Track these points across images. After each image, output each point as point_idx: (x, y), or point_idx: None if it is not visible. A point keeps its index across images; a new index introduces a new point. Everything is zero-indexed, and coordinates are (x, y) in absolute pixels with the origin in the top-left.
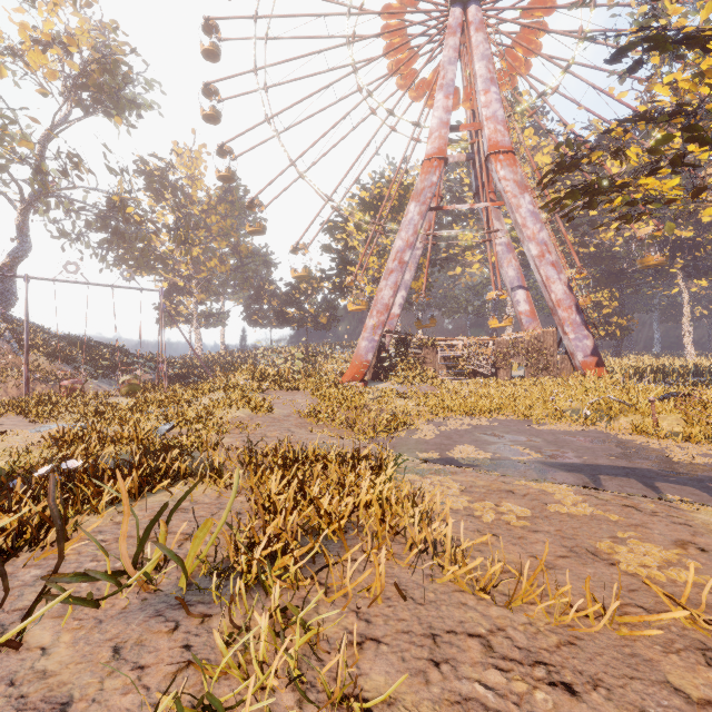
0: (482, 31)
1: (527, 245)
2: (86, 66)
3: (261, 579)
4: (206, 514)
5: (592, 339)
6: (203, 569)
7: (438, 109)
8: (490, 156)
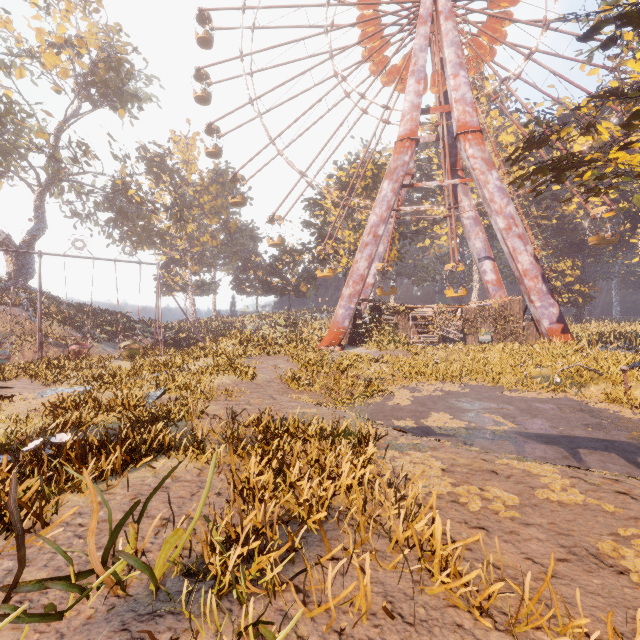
0: (451, 20)
1: (495, 218)
2: (94, 65)
3: (236, 588)
4: (186, 494)
5: (558, 307)
6: (175, 569)
7: (410, 93)
8: (459, 136)
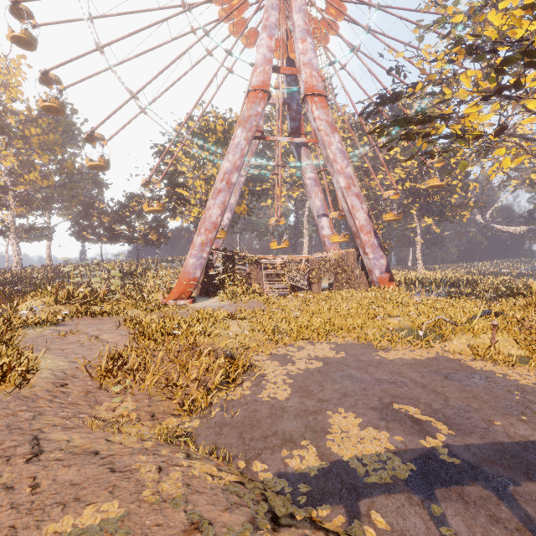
0: None
1: (337, 177)
2: None
3: None
4: None
5: (385, 259)
6: None
7: (263, 46)
8: (306, 97)
